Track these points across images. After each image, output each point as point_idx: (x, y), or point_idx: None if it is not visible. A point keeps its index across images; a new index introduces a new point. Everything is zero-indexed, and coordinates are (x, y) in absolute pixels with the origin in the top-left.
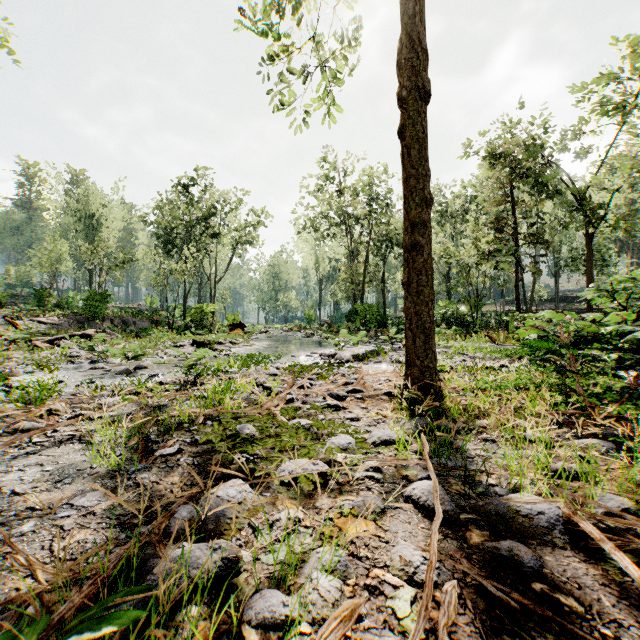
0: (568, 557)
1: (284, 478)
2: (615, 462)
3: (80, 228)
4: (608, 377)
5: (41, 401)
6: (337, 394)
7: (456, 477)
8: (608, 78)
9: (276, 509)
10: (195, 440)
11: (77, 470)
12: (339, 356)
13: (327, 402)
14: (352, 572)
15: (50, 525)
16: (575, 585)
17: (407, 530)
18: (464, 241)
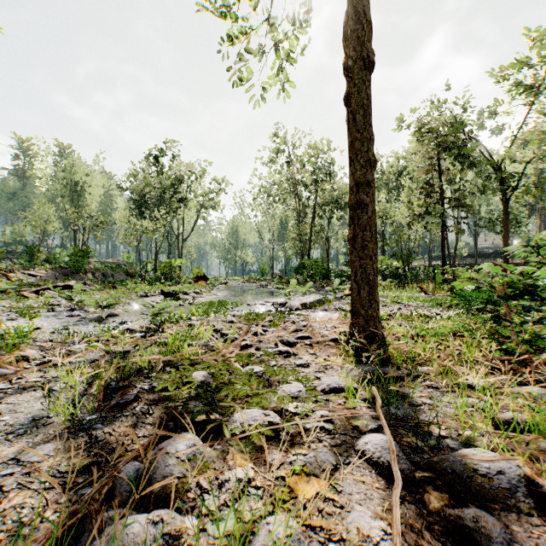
0: (536, 526)
1: (235, 431)
2: None
3: (66, 194)
4: (535, 325)
5: (13, 348)
6: (288, 340)
7: (406, 428)
8: (523, 62)
9: (226, 465)
10: (153, 387)
11: (33, 420)
12: (289, 305)
13: (278, 349)
14: None
15: None
16: None
17: (362, 491)
18: (396, 205)
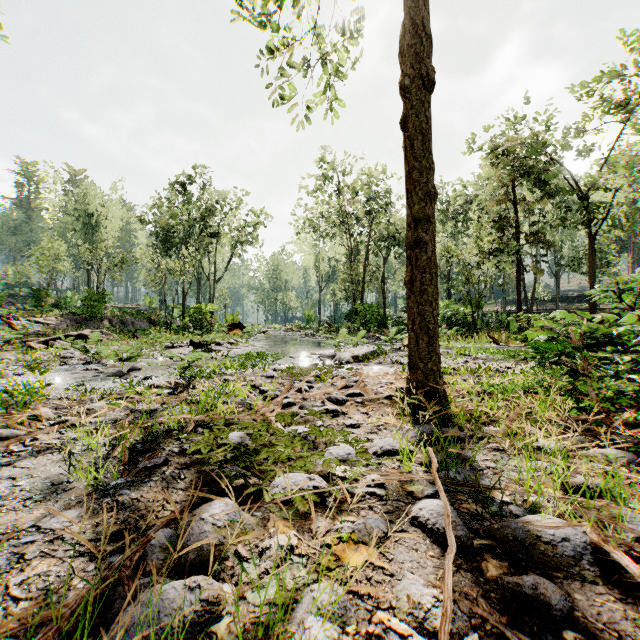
0: (600, 594)
1: (277, 496)
2: (637, 475)
3: (78, 228)
4: (619, 380)
5: (24, 406)
6: (336, 398)
7: (466, 493)
8: (611, 75)
9: (267, 533)
10: (183, 449)
11: (52, 485)
12: (339, 357)
13: (326, 407)
14: (352, 615)
15: (11, 553)
16: (613, 632)
17: (414, 559)
18: (464, 241)
